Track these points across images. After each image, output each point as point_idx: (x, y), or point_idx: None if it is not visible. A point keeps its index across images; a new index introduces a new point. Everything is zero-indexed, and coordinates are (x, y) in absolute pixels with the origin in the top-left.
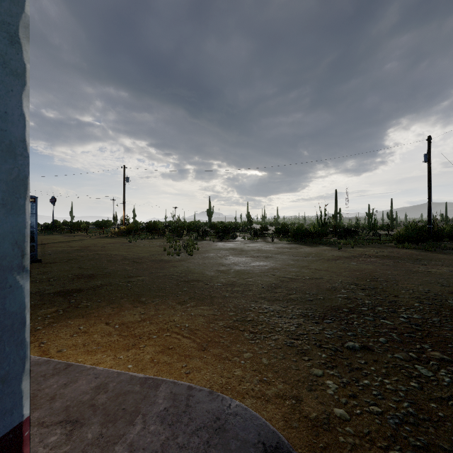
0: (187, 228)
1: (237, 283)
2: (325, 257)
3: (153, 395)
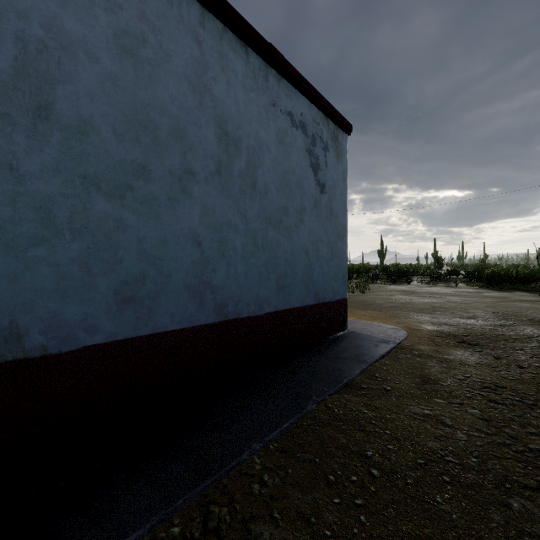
0: (356, 271)
1: (398, 306)
2: (503, 300)
3: (359, 322)
